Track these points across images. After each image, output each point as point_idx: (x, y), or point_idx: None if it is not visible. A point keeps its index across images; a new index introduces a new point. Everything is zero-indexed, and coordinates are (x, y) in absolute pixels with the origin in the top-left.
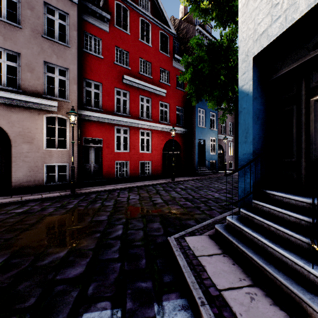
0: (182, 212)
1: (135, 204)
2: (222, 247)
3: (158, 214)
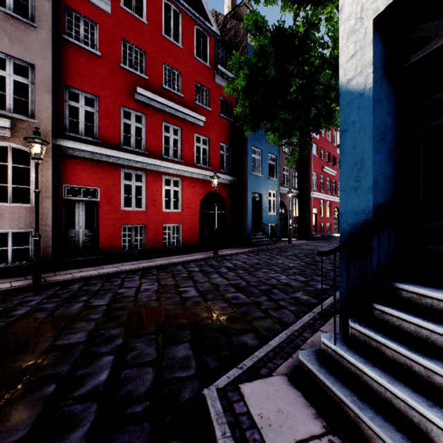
0: (230, 315)
1: (149, 301)
2: (320, 411)
3: (188, 322)
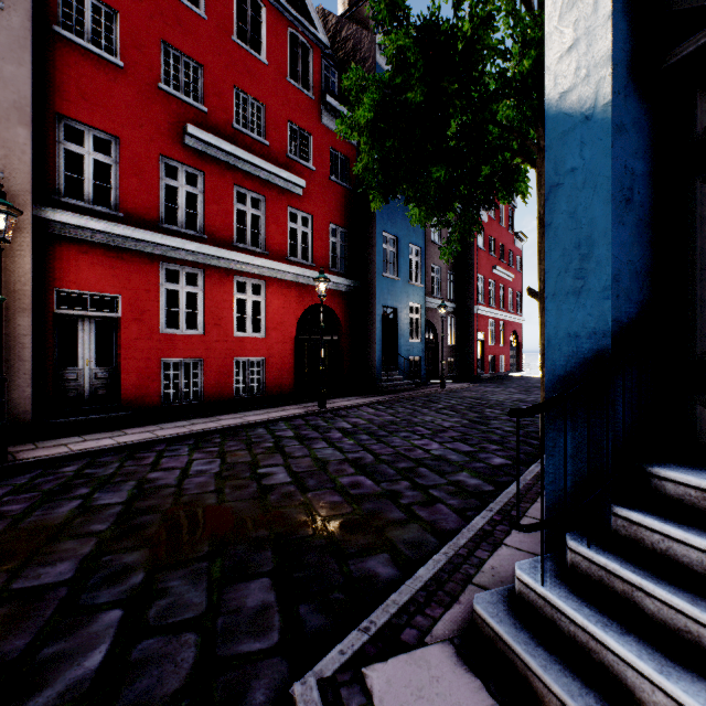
0: (347, 519)
1: (202, 495)
2: None
3: (271, 534)
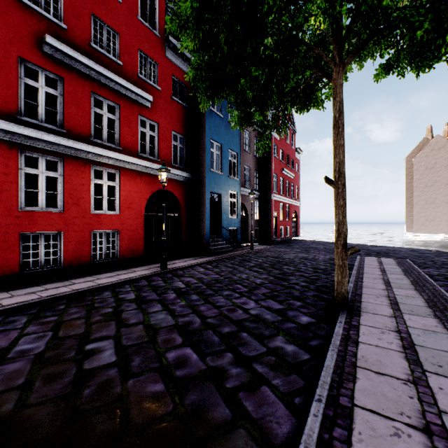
0: (165, 427)
1: (2, 396)
2: None
3: None
